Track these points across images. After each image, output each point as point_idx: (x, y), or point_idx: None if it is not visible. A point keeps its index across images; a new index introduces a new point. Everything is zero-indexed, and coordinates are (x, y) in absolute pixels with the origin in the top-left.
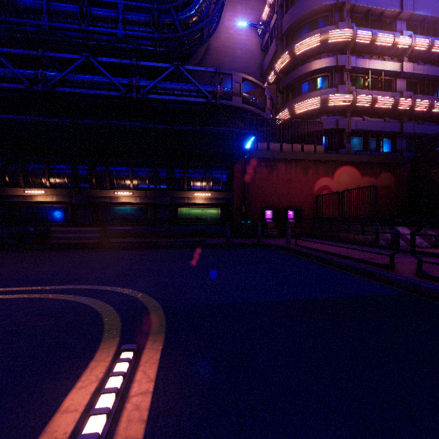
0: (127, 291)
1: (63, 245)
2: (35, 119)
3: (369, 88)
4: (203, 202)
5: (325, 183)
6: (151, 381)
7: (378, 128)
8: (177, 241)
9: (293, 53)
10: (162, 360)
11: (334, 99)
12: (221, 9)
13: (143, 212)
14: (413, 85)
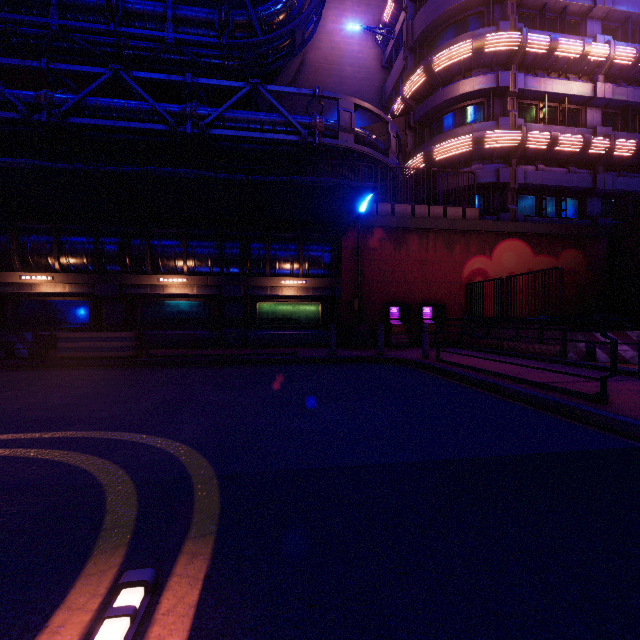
0: (162, 443)
1: (76, 360)
2: (31, 163)
3: (545, 122)
4: (294, 294)
5: (479, 265)
6: None
7: (560, 182)
8: (254, 354)
9: (430, 68)
10: (201, 607)
11: (493, 138)
12: (321, 3)
13: (202, 309)
14: (612, 118)
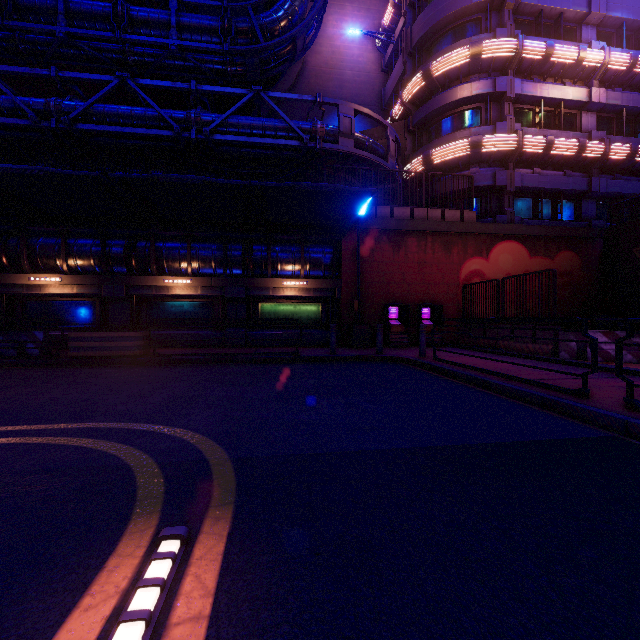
0: (178, 433)
1: (86, 358)
2: (44, 169)
3: (541, 126)
4: (296, 295)
5: (477, 266)
6: (207, 595)
7: (556, 185)
8: (257, 353)
9: (429, 74)
10: (227, 554)
11: (490, 142)
12: (322, 10)
13: (206, 309)
14: (607, 122)
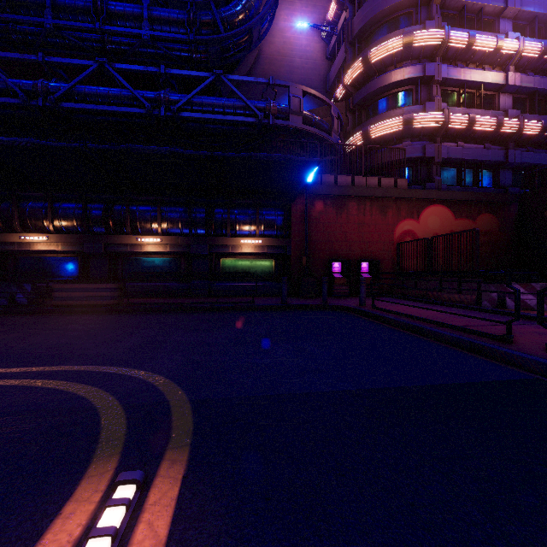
0: (144, 375)
1: (68, 307)
2: (30, 141)
3: (465, 106)
4: (252, 252)
5: (409, 227)
6: (158, 545)
7: (477, 157)
8: (218, 302)
9: (367, 60)
10: (181, 499)
11: (420, 120)
12: (275, 5)
13: (174, 264)
14: (521, 102)
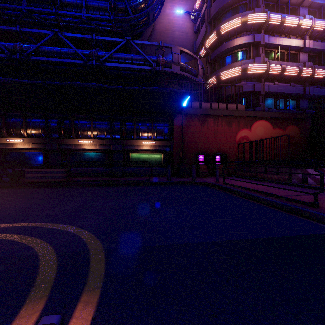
0: (75, 230)
1: (34, 183)
2: (10, 79)
3: (279, 60)
4: (149, 149)
5: (245, 134)
6: None
7: (286, 91)
8: (128, 180)
9: (219, 32)
10: None
11: (252, 68)
12: None
13: (101, 156)
14: (313, 58)
